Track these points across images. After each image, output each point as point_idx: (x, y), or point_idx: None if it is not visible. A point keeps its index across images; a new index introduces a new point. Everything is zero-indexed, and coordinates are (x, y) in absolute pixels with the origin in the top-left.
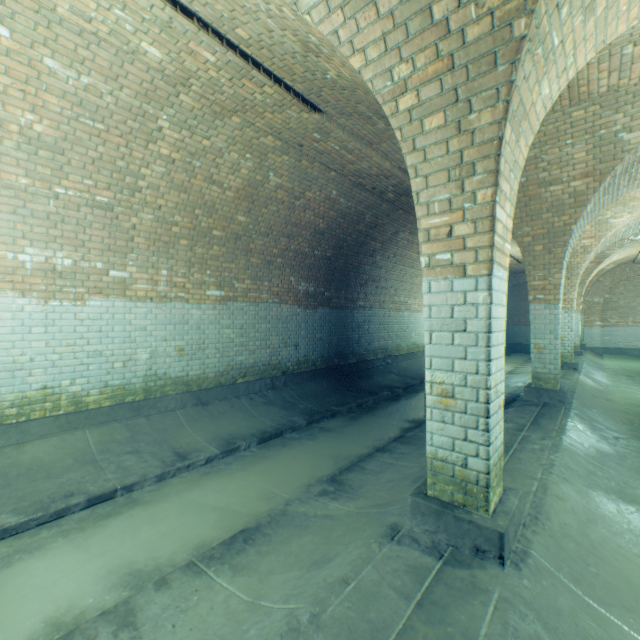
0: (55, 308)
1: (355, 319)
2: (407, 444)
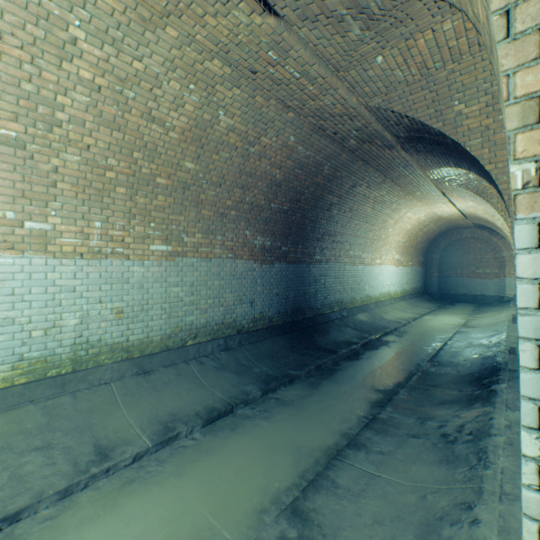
0: None
1: (312, 273)
2: (384, 435)
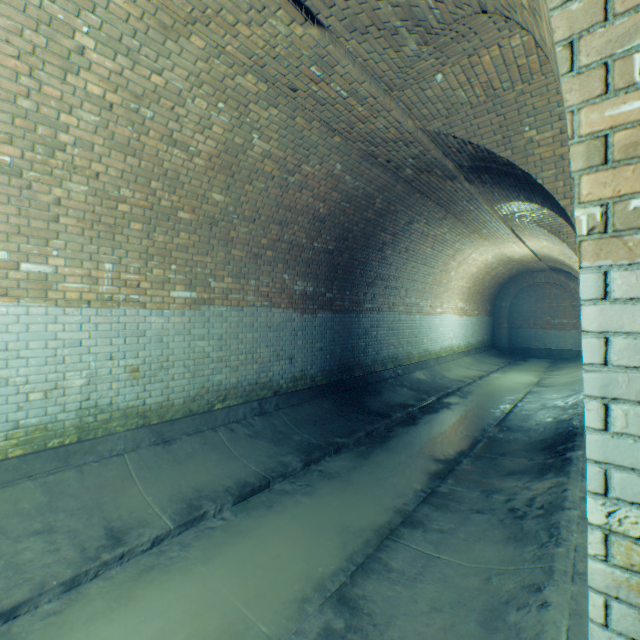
0: None
1: (361, 324)
2: (444, 510)
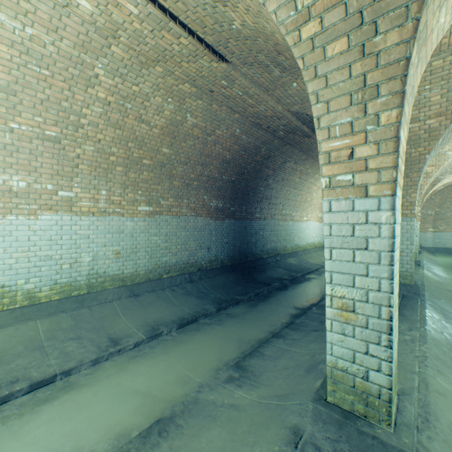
0: (11, 221)
1: (253, 227)
2: (297, 330)
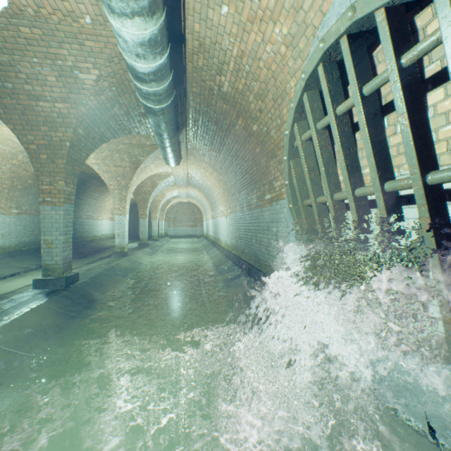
0: None
1: None
2: (105, 258)
